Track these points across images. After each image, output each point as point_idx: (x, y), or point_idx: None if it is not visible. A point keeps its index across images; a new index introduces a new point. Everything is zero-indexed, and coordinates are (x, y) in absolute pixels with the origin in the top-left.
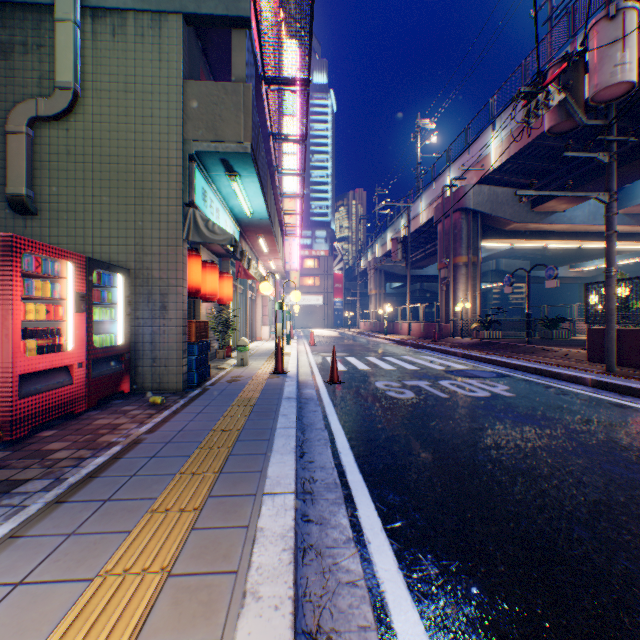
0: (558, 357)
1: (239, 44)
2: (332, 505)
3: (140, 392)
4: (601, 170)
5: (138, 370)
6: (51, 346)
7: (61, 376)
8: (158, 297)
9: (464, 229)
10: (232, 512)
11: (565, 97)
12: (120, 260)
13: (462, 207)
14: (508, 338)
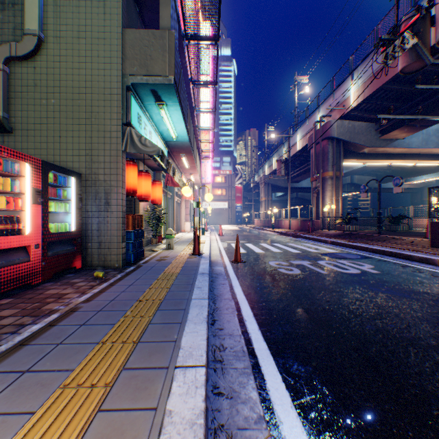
0: (406, 244)
1: (165, 1)
2: (241, 375)
3: (89, 268)
4: (434, 106)
5: (88, 251)
6: (11, 230)
7: (19, 255)
8: (103, 195)
9: (330, 152)
10: (142, 389)
11: (416, 42)
12: (74, 167)
13: (328, 136)
14: (363, 230)
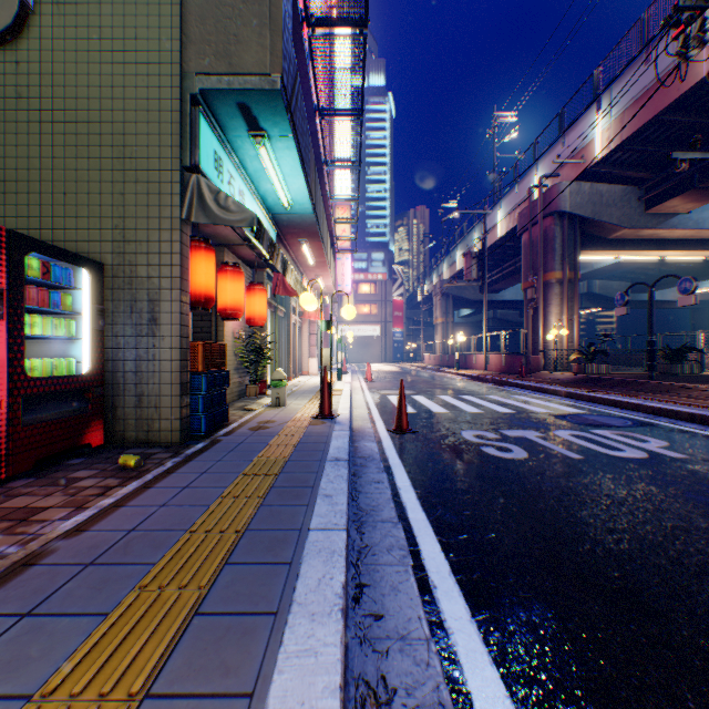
0: None
1: None
2: None
3: (119, 445)
4: None
5: (117, 412)
6: None
7: None
8: (145, 305)
9: (558, 238)
10: None
11: None
12: (91, 251)
13: (555, 210)
14: (616, 373)
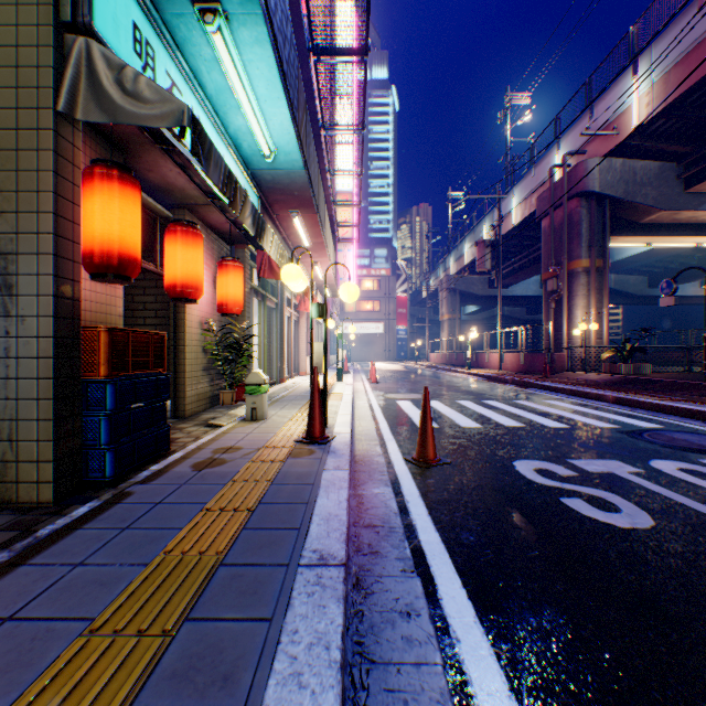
0: None
1: None
2: None
3: None
4: None
5: None
6: None
7: None
8: None
9: (584, 221)
10: None
11: None
12: None
13: (582, 190)
14: (655, 373)
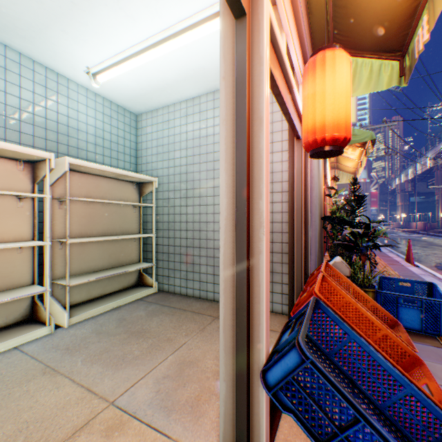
0: None
1: None
2: None
3: None
4: None
5: None
6: None
7: None
8: None
9: None
10: None
11: None
12: None
13: None
14: None
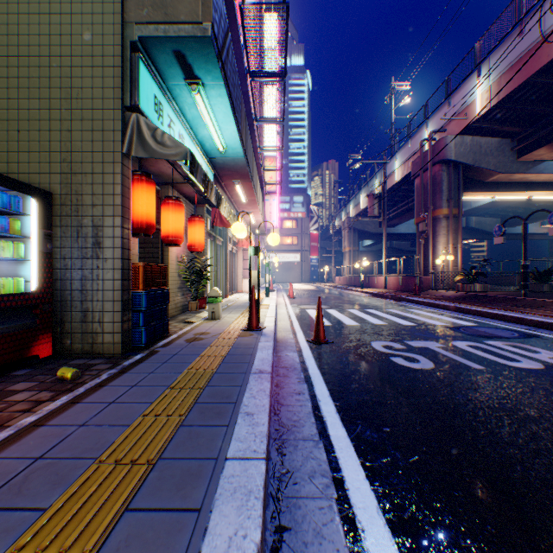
0: None
1: None
2: None
3: (67, 355)
4: None
5: (64, 326)
6: None
7: None
8: (90, 230)
9: (444, 181)
10: None
11: None
12: (42, 182)
13: (443, 159)
14: (493, 291)
